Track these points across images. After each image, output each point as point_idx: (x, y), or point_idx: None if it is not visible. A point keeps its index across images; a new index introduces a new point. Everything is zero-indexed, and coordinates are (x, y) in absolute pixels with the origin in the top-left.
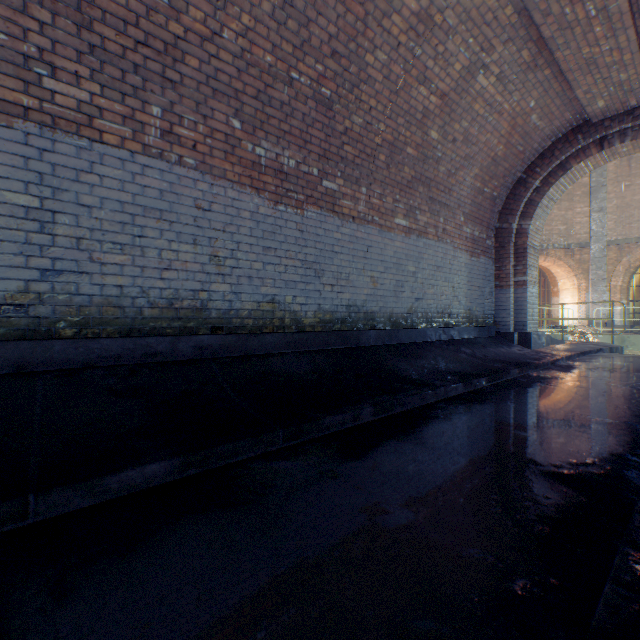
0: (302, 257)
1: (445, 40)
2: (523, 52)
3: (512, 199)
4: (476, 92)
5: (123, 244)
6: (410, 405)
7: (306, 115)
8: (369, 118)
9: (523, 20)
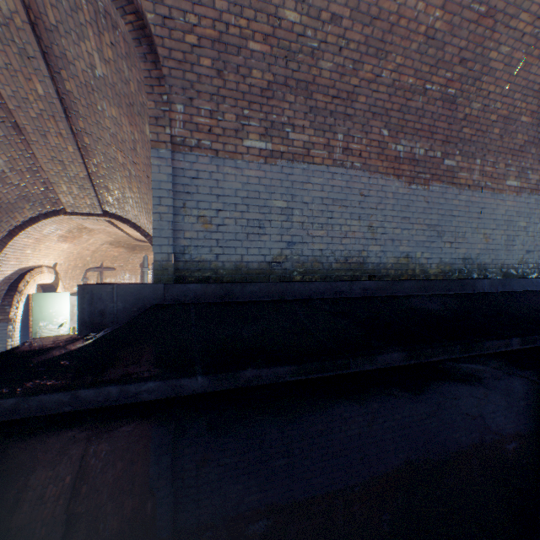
0: (427, 222)
1: None
2: None
3: None
4: None
5: (322, 224)
6: None
7: (433, 113)
8: (486, 101)
9: None
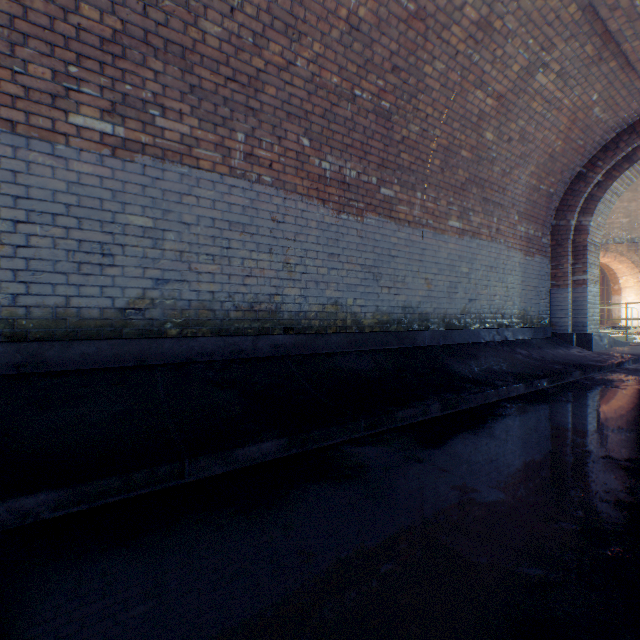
0: (362, 262)
1: (504, 44)
2: (586, 47)
3: (570, 195)
4: (534, 90)
5: (214, 255)
6: (473, 403)
7: (366, 128)
8: (425, 125)
9: (587, 16)
